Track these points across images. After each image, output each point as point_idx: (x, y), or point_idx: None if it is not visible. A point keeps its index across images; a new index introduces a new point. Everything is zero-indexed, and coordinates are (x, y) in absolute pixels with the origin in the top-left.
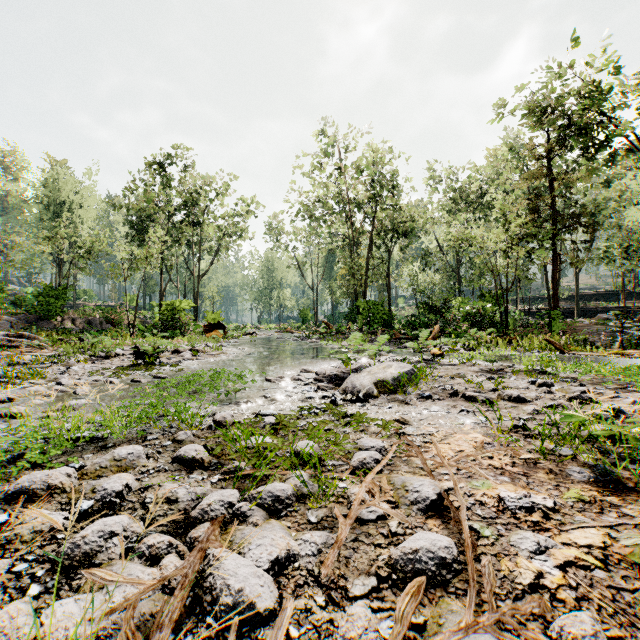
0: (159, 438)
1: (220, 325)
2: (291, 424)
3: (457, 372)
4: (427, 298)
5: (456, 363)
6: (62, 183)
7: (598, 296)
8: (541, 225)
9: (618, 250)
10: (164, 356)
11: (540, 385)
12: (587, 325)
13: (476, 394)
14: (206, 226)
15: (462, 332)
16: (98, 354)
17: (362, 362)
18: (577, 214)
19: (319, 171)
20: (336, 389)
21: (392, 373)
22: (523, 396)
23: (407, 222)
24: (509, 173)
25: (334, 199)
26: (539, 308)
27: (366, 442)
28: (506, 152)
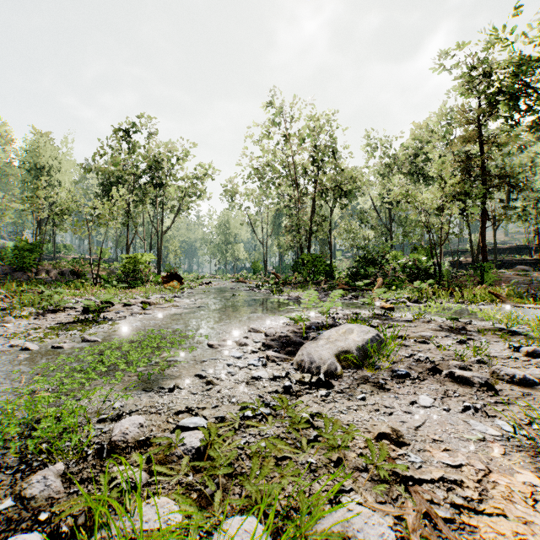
0: (1, 485)
1: (177, 276)
2: (224, 455)
3: (421, 333)
4: (367, 251)
5: (410, 318)
6: (42, 150)
7: (511, 250)
8: (471, 185)
9: (533, 209)
10: (113, 309)
11: (529, 354)
12: (510, 276)
13: (469, 374)
14: (168, 187)
15: (400, 283)
16: (47, 308)
17: (312, 317)
18: (505, 174)
19: (268, 137)
20: (289, 360)
21: (355, 340)
22: (530, 377)
23: (346, 184)
24: (437, 140)
25: (282, 163)
26: (460, 260)
27: (359, 526)
28: (435, 121)
